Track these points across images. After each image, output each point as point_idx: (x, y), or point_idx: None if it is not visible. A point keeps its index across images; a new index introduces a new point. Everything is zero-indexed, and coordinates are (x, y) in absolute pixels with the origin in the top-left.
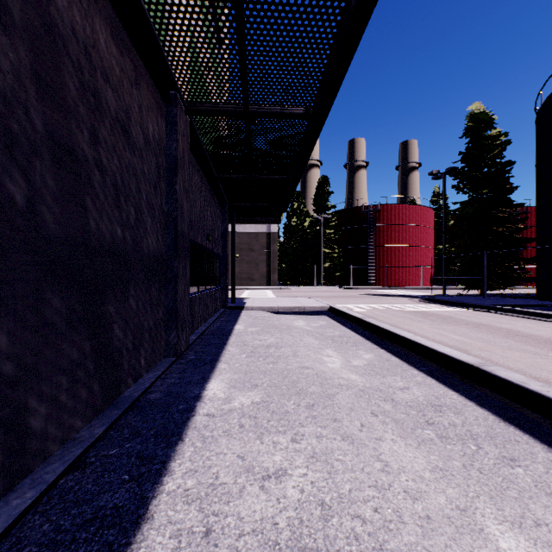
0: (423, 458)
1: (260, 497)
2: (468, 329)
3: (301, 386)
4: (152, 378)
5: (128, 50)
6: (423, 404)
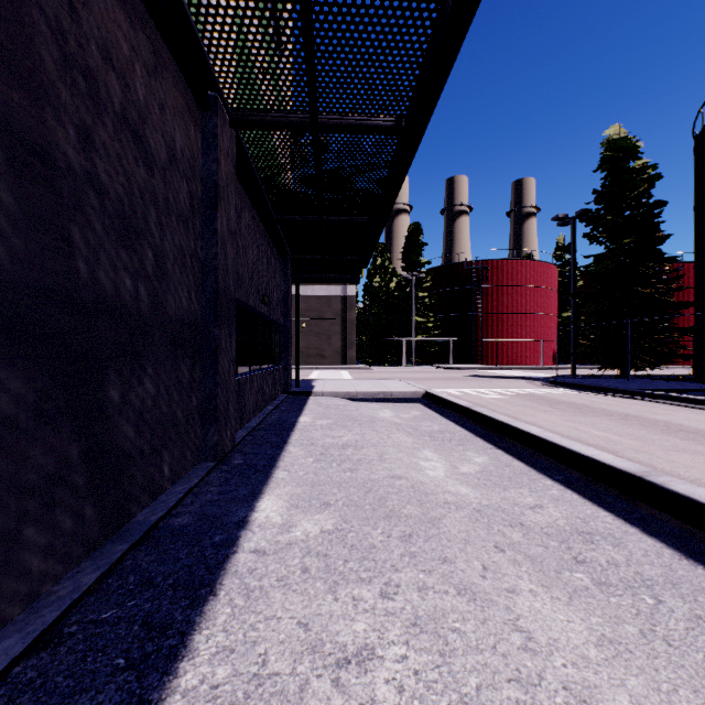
0: (581, 622)
1: (332, 701)
2: (613, 421)
3: (392, 506)
4: (179, 493)
5: (144, 22)
6: (565, 531)
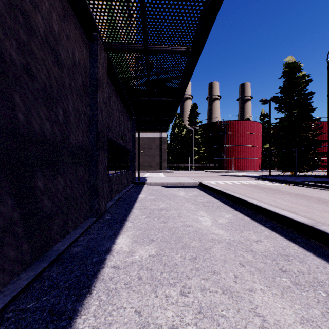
0: (290, 308)
1: None
2: (291, 197)
3: (185, 241)
4: (76, 234)
5: None
6: (274, 254)
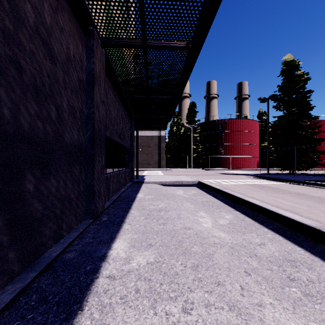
0: None
1: None
2: (292, 196)
3: (186, 246)
4: (71, 238)
5: None
6: (280, 260)
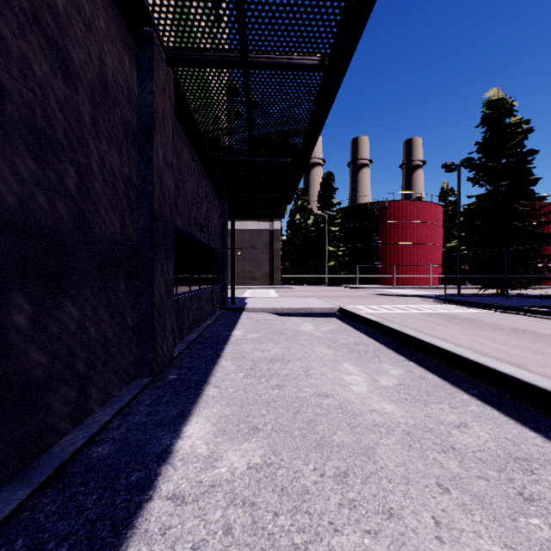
0: None
1: None
2: (507, 335)
3: (322, 431)
4: (106, 415)
5: None
6: (499, 457)
